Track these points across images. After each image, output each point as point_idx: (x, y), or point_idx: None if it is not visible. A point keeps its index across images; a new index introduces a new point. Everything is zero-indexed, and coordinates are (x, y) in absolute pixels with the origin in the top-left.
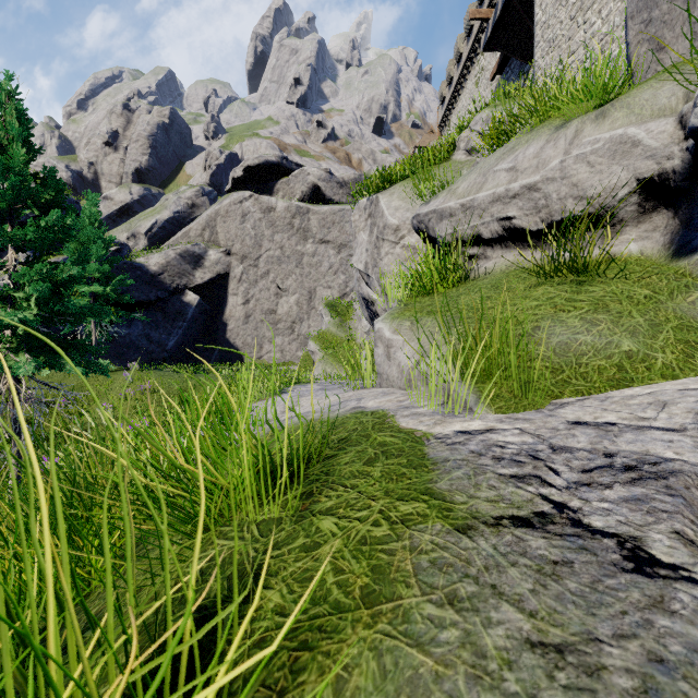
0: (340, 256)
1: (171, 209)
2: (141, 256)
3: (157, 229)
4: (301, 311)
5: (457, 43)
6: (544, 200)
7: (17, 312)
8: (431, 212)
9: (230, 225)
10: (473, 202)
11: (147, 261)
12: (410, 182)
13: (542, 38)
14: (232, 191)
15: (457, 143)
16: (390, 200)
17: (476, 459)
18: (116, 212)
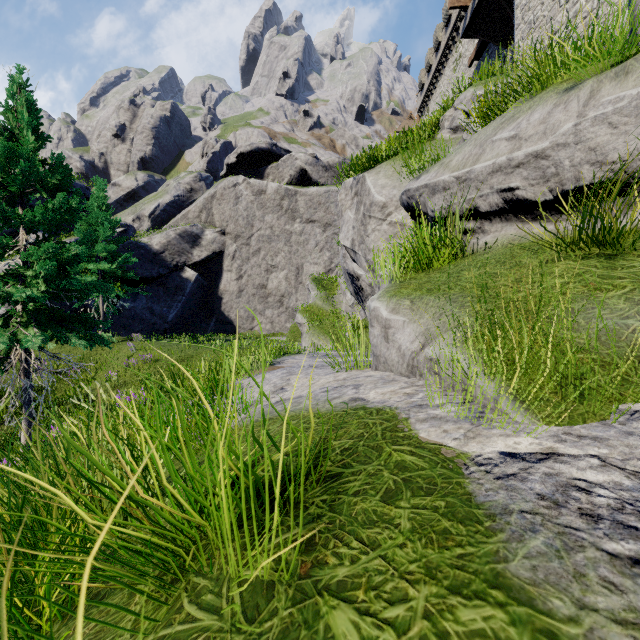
0: (326, 235)
1: (172, 194)
2: (144, 237)
3: (159, 212)
4: (289, 286)
5: (436, 32)
6: (554, 167)
7: (25, 289)
8: (422, 186)
9: (225, 207)
10: (470, 174)
11: (150, 240)
12: (396, 161)
13: (522, 21)
14: (227, 176)
15: (441, 122)
16: (377, 178)
17: (553, 513)
18: (123, 197)
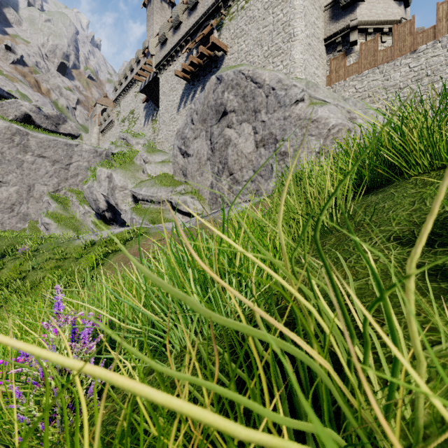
0: (55, 167)
1: None
2: None
3: None
4: (21, 197)
5: (125, 70)
6: (157, 199)
7: None
8: (137, 192)
9: None
10: (146, 194)
11: None
12: (123, 171)
13: (162, 117)
14: None
15: (136, 157)
16: (117, 176)
17: (151, 227)
18: None
